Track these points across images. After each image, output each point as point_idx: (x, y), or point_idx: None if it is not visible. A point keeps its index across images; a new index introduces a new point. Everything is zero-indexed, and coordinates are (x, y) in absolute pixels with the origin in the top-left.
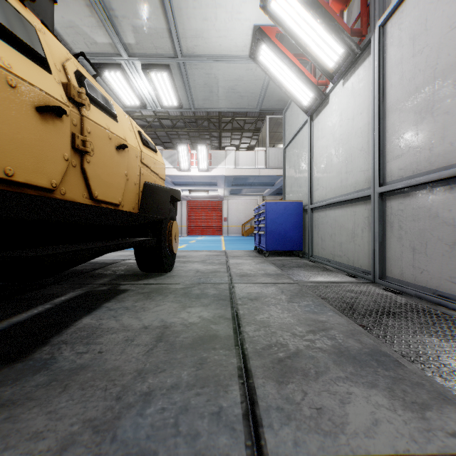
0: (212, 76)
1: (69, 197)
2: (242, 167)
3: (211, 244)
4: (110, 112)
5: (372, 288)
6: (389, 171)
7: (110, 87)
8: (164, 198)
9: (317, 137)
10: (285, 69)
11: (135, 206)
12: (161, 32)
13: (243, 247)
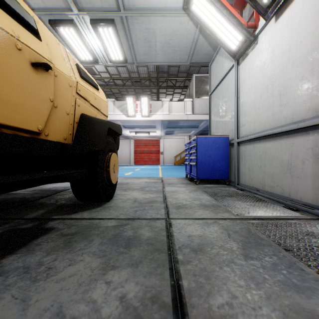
0: (151, 31)
1: None
2: (174, 114)
3: (151, 171)
4: (26, 23)
5: None
6: None
7: (67, 43)
8: (100, 129)
9: (244, 78)
10: (216, 15)
11: (68, 136)
12: None
13: (175, 174)
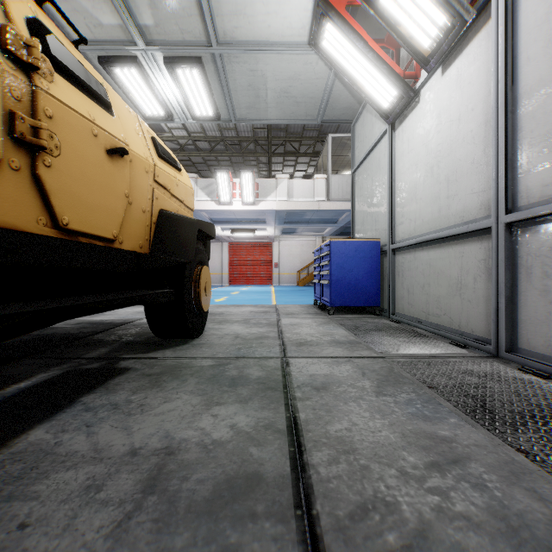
0: (259, 74)
1: (4, 221)
2: (297, 200)
3: (258, 296)
4: (99, 98)
5: (501, 368)
6: (523, 189)
7: (125, 90)
8: (187, 233)
9: (401, 151)
10: (358, 57)
11: (144, 243)
12: (188, 8)
13: (298, 300)
